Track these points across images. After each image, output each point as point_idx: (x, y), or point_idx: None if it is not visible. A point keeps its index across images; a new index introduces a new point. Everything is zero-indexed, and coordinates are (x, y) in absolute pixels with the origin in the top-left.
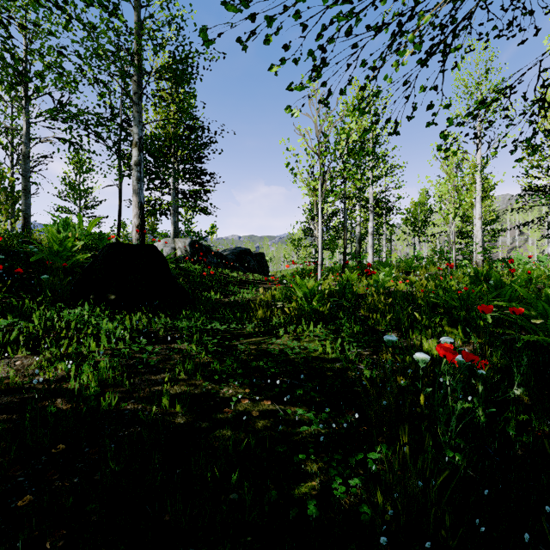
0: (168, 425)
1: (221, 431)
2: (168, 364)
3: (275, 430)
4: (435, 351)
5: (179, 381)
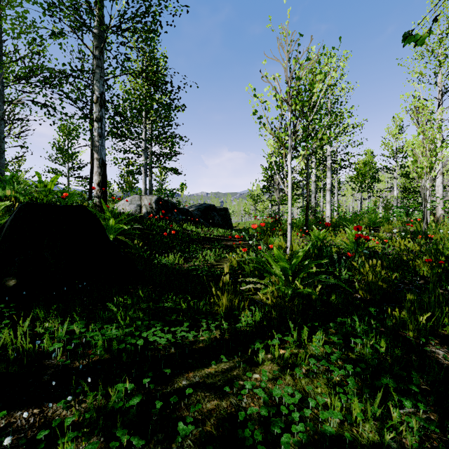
0: None
1: None
2: None
3: None
4: None
5: None
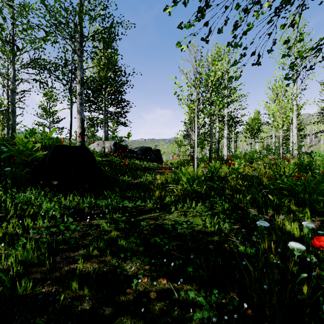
0: (74, 313)
1: (122, 319)
2: (86, 240)
3: (170, 316)
4: (296, 231)
5: (92, 257)
